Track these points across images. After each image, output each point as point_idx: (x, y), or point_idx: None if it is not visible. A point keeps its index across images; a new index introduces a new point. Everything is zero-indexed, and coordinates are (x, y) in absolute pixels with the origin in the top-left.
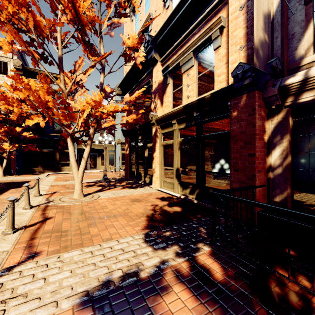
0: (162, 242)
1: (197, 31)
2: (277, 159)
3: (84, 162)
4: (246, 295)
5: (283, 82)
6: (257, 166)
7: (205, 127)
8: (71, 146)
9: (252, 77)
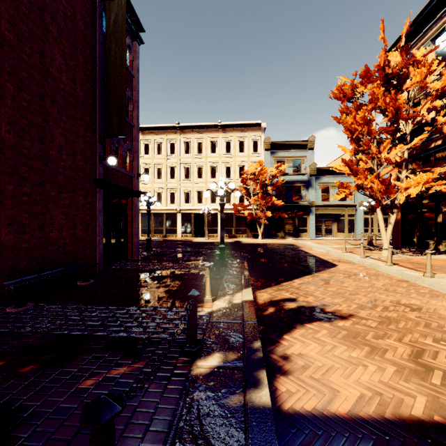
0: None
1: None
2: None
3: (392, 227)
4: None
5: None
6: None
7: None
8: (380, 214)
9: None
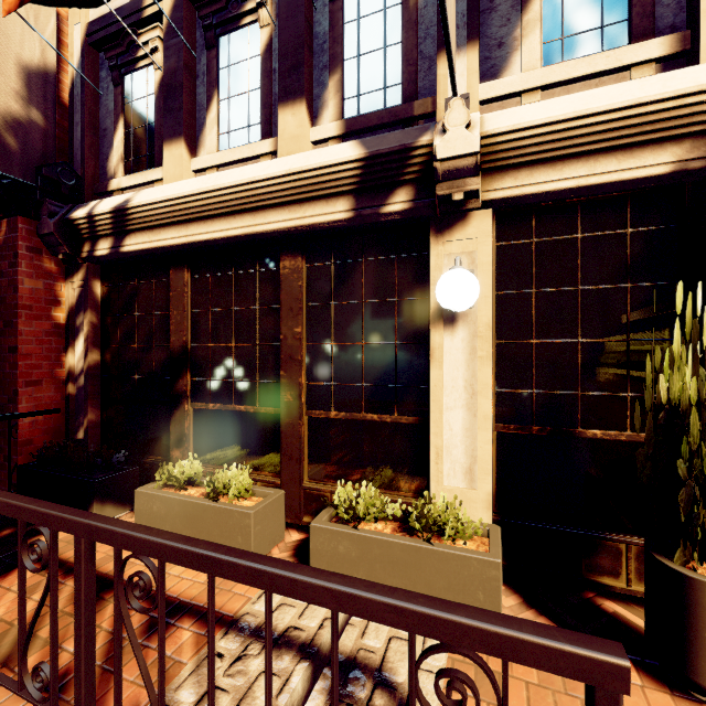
0: None
1: None
2: (82, 358)
3: None
4: None
5: (71, 213)
6: (23, 372)
7: None
8: None
9: (1, 185)
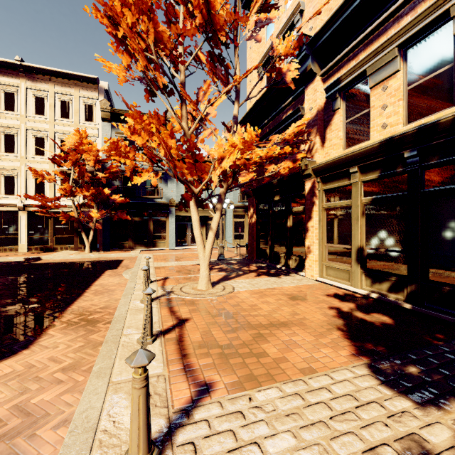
0: (418, 389)
1: (408, 9)
2: None
3: (213, 236)
4: None
5: None
6: None
7: (431, 175)
8: (195, 212)
9: None
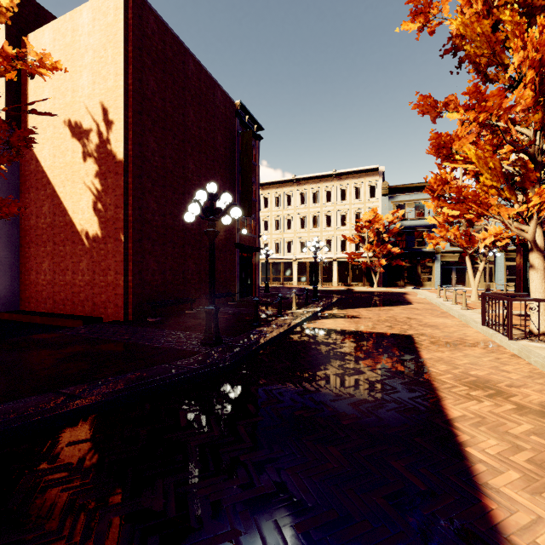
0: None
1: None
2: None
3: (480, 274)
4: None
5: None
6: None
7: None
8: (469, 262)
9: None
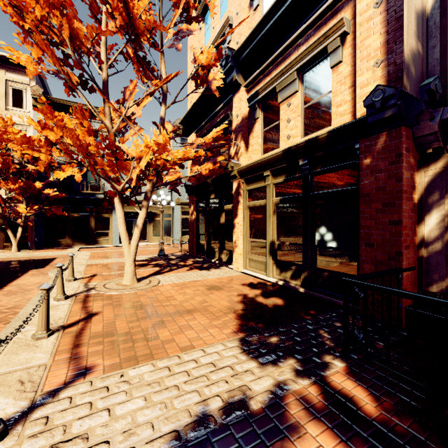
0: (269, 353)
1: (303, 40)
2: (435, 229)
3: (139, 232)
4: (423, 441)
5: (447, 114)
6: (404, 239)
7: (317, 181)
8: (120, 209)
9: (397, 106)
